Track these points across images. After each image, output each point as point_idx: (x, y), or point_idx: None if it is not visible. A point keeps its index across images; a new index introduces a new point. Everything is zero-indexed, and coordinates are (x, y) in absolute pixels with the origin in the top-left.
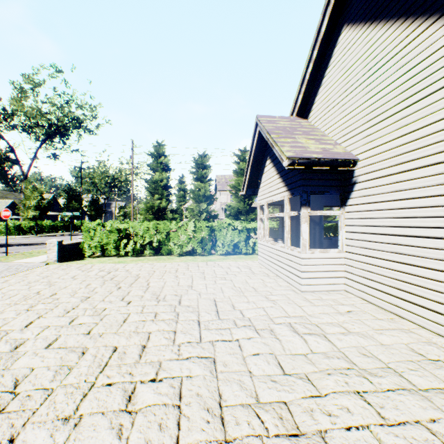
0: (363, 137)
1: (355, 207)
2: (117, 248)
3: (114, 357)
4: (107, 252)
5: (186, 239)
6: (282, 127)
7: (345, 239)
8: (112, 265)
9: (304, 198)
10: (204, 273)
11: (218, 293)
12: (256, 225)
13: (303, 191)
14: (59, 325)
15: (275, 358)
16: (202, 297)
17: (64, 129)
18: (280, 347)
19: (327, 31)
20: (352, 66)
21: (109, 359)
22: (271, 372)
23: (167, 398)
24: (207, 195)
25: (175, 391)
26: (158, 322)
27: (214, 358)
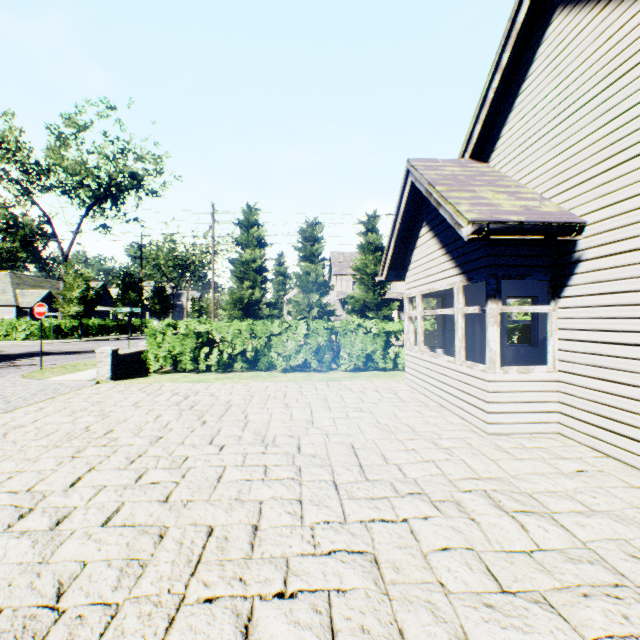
0: (594, 185)
1: (579, 300)
2: (195, 360)
3: (210, 546)
4: (180, 365)
5: (296, 347)
6: (450, 175)
7: (558, 351)
8: (189, 385)
9: (492, 286)
10: (327, 400)
11: (356, 434)
12: (399, 326)
13: (490, 275)
14: (120, 485)
15: (478, 558)
16: (332, 440)
17: (117, 190)
18: (481, 537)
19: (527, 20)
20: (573, 73)
21: (203, 549)
22: (479, 588)
23: (310, 634)
24: (320, 281)
25: (320, 619)
26: (271, 483)
27: (374, 554)
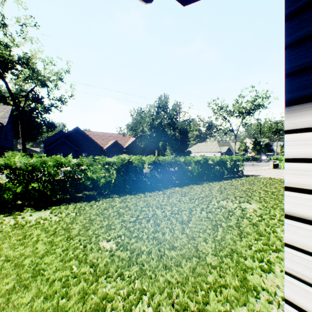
0: None
1: None
2: None
3: None
4: None
5: None
6: None
7: None
8: None
9: None
10: None
11: None
12: None
13: None
14: None
15: None
16: None
17: (251, 111)
18: None
19: None
20: None
21: None
22: None
23: None
24: None
25: None
26: None
27: None
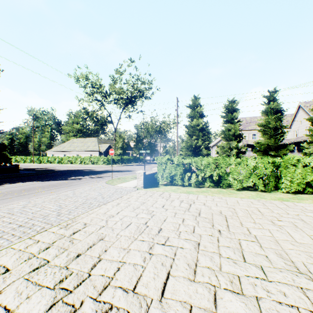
0: None
1: None
2: None
3: None
4: (174, 181)
5: (247, 175)
6: None
7: None
8: (184, 195)
9: None
10: (305, 222)
11: None
12: None
13: None
14: (202, 308)
15: None
16: None
17: (134, 99)
18: None
19: None
20: None
21: None
22: None
23: None
24: (236, 134)
25: None
26: None
27: None
